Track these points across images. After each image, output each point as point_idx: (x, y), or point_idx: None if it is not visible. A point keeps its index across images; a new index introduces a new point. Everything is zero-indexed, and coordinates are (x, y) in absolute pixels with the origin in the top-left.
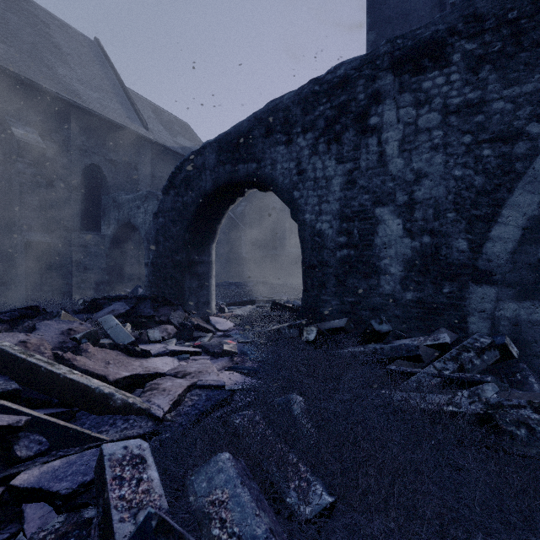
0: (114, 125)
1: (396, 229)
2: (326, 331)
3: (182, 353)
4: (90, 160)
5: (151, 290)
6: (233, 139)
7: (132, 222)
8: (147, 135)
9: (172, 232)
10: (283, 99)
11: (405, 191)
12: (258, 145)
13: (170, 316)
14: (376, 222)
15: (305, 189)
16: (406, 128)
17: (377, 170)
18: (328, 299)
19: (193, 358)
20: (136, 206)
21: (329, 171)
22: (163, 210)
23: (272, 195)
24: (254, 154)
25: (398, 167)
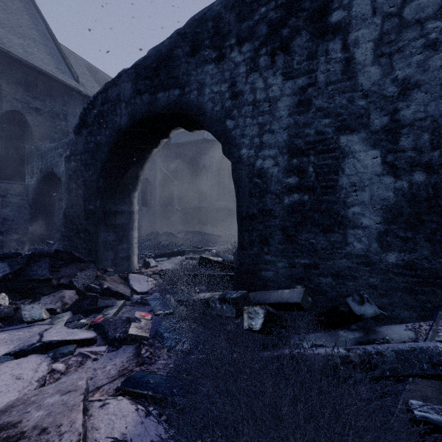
0: (39, 72)
1: (372, 164)
2: (271, 305)
3: (64, 343)
4: (10, 106)
5: (63, 244)
6: (152, 63)
7: (54, 171)
8: (77, 87)
9: (85, 177)
10: (212, 6)
11: (384, 111)
12: (182, 66)
13: (73, 278)
14: (341, 155)
15: (240, 116)
16: (385, 22)
17: (341, 84)
18: (272, 259)
19: (80, 351)
20: (58, 154)
21: (273, 91)
22: (75, 152)
23: (202, 154)
24: (177, 78)
25: (372, 79)
